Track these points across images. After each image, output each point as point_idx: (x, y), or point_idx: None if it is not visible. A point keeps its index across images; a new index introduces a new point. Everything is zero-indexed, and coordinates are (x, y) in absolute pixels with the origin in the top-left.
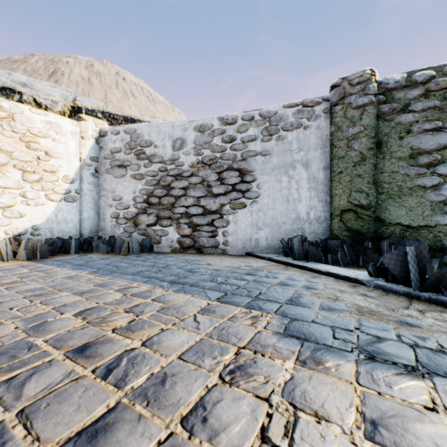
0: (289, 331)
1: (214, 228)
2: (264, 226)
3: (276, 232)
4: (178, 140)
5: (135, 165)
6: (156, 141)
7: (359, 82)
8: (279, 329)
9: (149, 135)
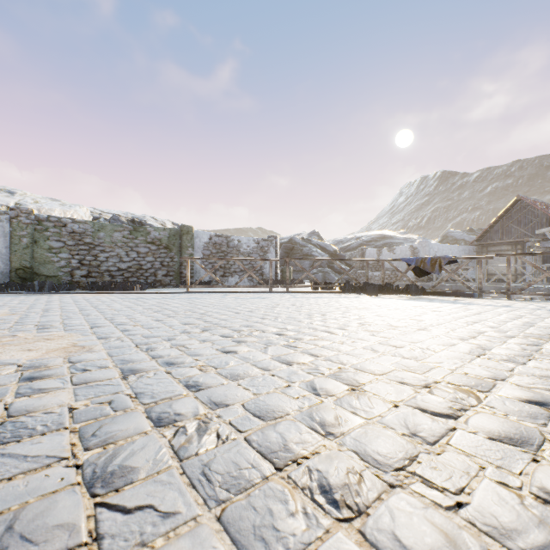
0: None
1: None
2: None
3: None
4: None
5: None
6: None
7: (26, 213)
8: None
9: None
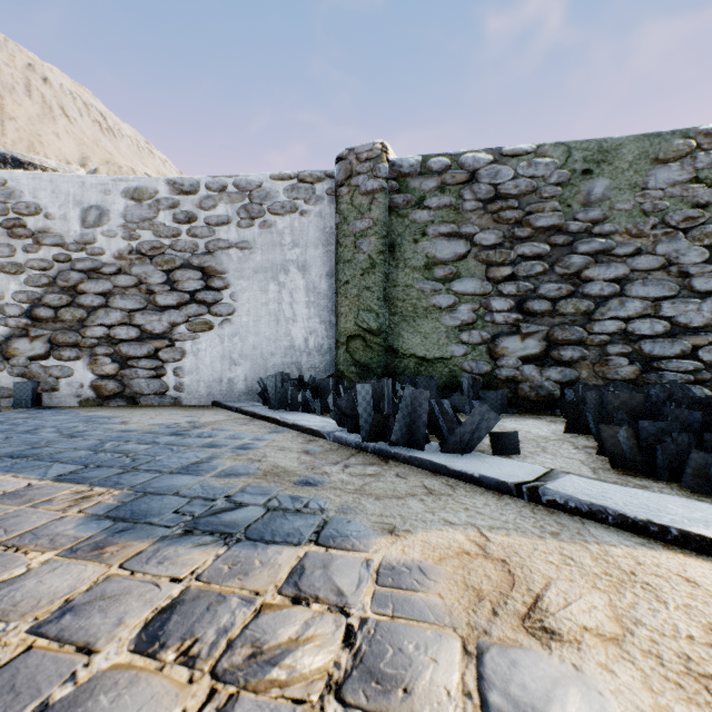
0: (116, 511)
1: (159, 362)
2: (242, 359)
3: (260, 369)
4: (93, 209)
5: (5, 246)
6: (48, 206)
7: (368, 159)
8: (102, 510)
9: (34, 193)
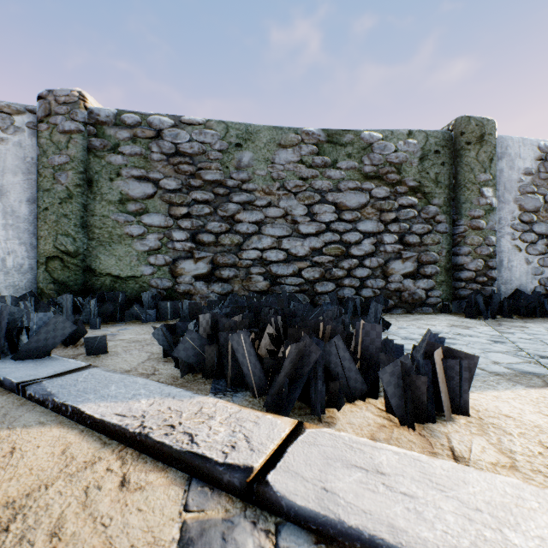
0: None
1: None
2: None
3: None
4: None
5: None
6: None
7: (66, 102)
8: None
9: None
